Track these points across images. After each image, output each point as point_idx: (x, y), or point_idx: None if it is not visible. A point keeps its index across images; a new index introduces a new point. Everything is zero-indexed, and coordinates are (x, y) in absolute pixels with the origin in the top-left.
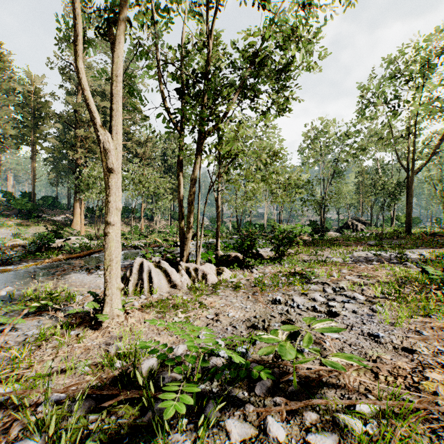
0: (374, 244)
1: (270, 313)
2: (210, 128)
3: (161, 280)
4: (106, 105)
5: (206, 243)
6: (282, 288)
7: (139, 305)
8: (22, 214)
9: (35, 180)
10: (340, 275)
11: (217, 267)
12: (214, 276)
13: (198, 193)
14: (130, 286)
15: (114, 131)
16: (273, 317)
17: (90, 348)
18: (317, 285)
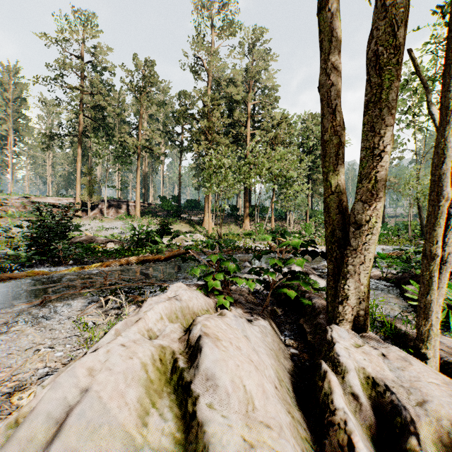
0: None
1: None
2: None
3: None
4: (232, 90)
5: (400, 249)
6: None
7: None
8: (169, 215)
9: (179, 184)
10: None
11: None
12: None
13: None
14: None
15: None
16: None
17: None
18: None
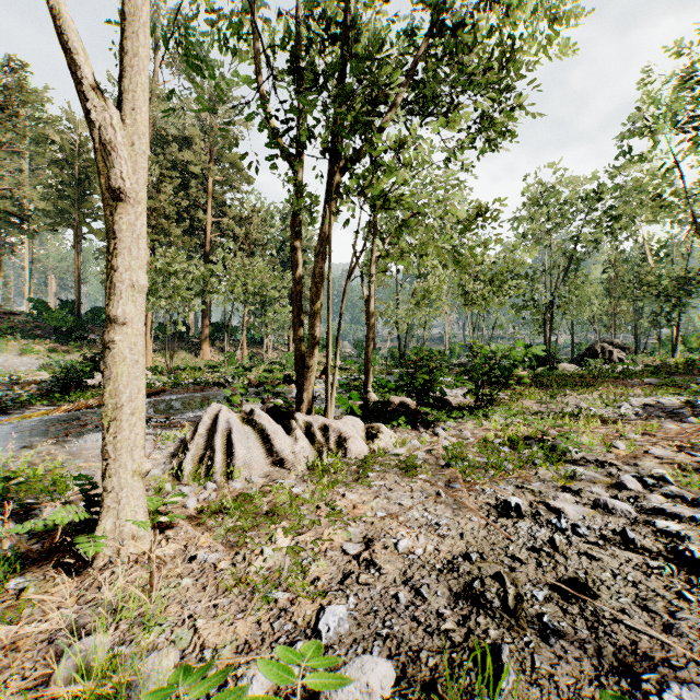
0: (662, 384)
1: (504, 548)
2: (353, 148)
3: (253, 450)
4: (186, 157)
5: (346, 378)
6: (512, 474)
7: (194, 508)
8: (59, 335)
9: (79, 282)
10: (629, 444)
11: (367, 423)
12: (360, 442)
13: (329, 278)
14: (187, 462)
15: (127, 103)
16: (518, 561)
17: (22, 647)
18: (588, 467)
